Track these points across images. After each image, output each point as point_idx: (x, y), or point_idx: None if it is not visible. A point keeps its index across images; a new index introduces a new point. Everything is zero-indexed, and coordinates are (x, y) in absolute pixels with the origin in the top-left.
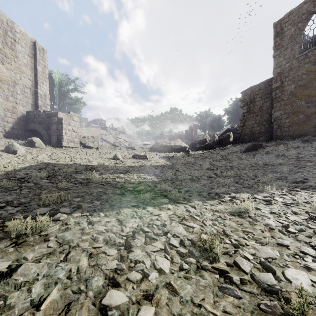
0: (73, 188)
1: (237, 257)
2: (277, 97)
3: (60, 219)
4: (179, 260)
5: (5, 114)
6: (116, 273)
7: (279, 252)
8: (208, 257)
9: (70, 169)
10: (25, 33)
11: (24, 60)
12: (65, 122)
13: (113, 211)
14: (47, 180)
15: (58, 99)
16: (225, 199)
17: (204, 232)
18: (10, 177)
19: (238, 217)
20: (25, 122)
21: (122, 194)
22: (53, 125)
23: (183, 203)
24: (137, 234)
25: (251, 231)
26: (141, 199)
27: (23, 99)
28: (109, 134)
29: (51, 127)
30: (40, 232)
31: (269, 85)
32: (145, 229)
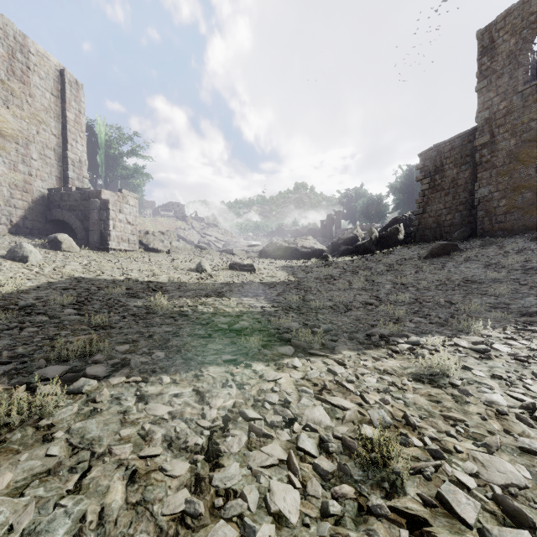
0: (118, 326)
1: (444, 484)
2: (484, 162)
3: (83, 391)
4: (320, 490)
5: (11, 194)
6: (183, 525)
7: (528, 469)
8: (380, 481)
9: (117, 289)
10: (46, 55)
11: (45, 102)
12: (114, 208)
13: (188, 372)
14: (73, 311)
15: (103, 169)
16: (401, 348)
17: (366, 419)
18: (6, 303)
19: (429, 384)
20: (46, 208)
21: (208, 336)
22: (93, 213)
23: (322, 355)
24: (231, 424)
25: (461, 418)
26: (242, 346)
27: (43, 168)
28: (191, 228)
29: (90, 216)
30: (38, 420)
31: (469, 140)
32: (249, 413)
